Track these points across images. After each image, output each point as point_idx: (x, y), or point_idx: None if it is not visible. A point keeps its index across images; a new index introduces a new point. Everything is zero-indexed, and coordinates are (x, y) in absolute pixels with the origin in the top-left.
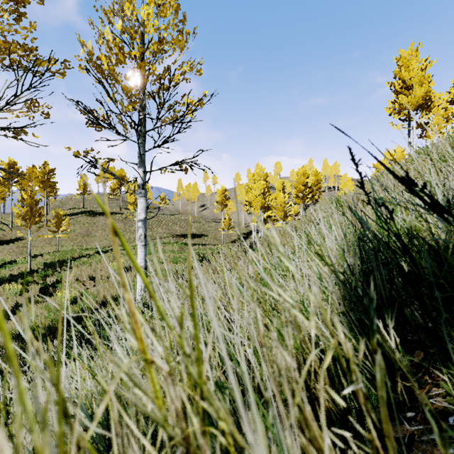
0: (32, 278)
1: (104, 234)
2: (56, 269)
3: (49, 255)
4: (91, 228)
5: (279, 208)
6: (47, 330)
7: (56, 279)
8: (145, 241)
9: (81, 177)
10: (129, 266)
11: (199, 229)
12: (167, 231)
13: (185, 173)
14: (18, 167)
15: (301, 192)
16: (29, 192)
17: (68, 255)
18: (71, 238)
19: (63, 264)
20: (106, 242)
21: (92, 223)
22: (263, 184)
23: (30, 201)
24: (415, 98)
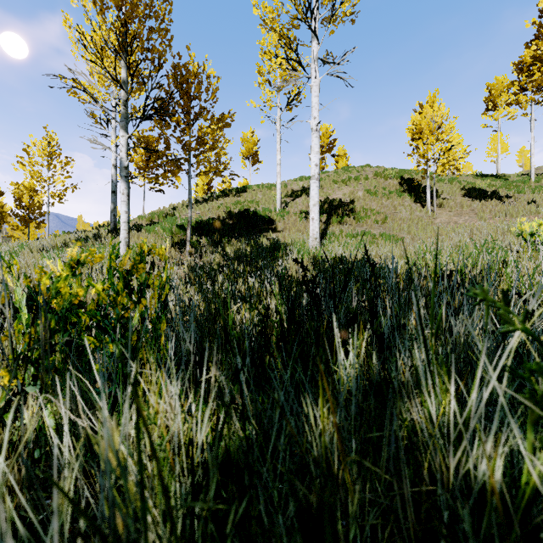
0: None
1: None
2: None
3: None
4: None
5: None
6: None
7: None
8: None
9: None
10: None
11: None
12: None
13: None
14: None
15: None
16: None
17: None
18: None
19: None
20: None
21: None
22: None
23: None
24: None
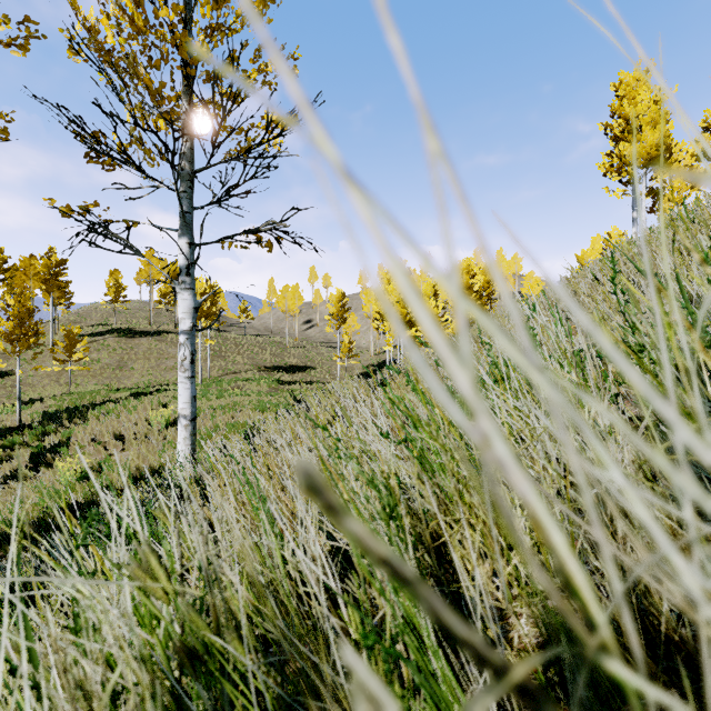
0: (21, 438)
1: (148, 366)
2: (62, 422)
3: (54, 399)
4: (126, 355)
5: None
6: (35, 527)
7: (59, 440)
8: (193, 370)
9: (112, 275)
10: None
11: (302, 358)
12: (250, 361)
13: (268, 251)
14: (4, 257)
15: None
16: (18, 295)
17: (85, 400)
18: (93, 373)
19: (75, 414)
20: (151, 378)
21: (128, 349)
22: None
23: (19, 311)
24: (645, 148)
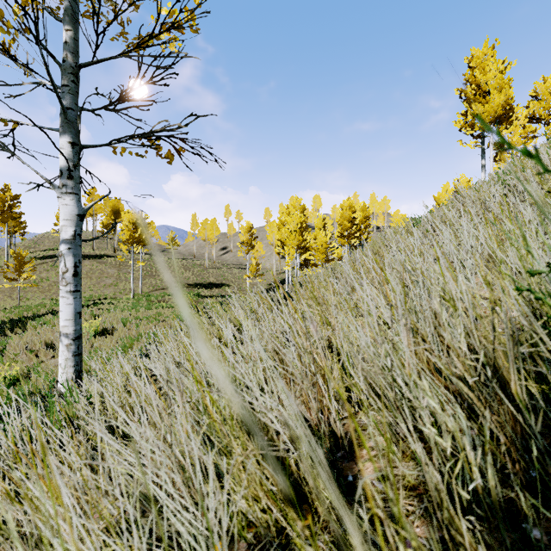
0: None
1: (90, 283)
2: (5, 332)
3: (4, 311)
4: None
5: (320, 250)
6: None
7: None
8: (76, 283)
9: None
10: (112, 326)
11: (219, 277)
12: (175, 279)
13: (167, 162)
14: None
15: (347, 230)
16: None
17: (30, 312)
18: (42, 289)
19: (17, 324)
20: (92, 293)
21: None
22: (300, 216)
23: None
24: (493, 108)
